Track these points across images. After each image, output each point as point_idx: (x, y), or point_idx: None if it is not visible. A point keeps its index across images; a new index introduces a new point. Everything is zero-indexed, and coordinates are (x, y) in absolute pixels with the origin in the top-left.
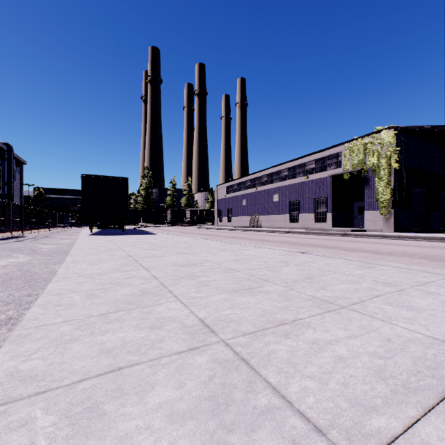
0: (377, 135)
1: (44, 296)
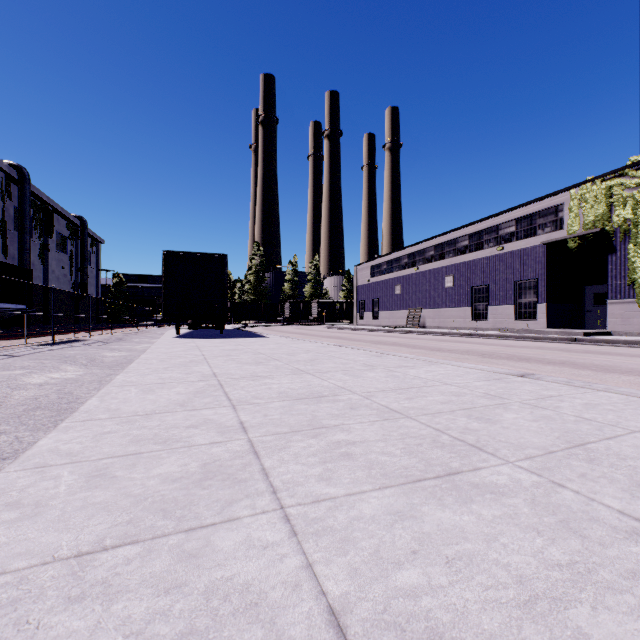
0: (632, 170)
1: (8, 471)
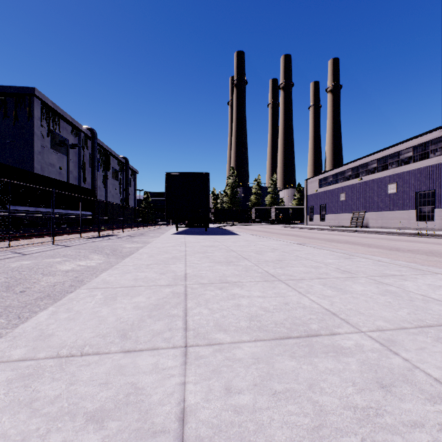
0: None
1: None
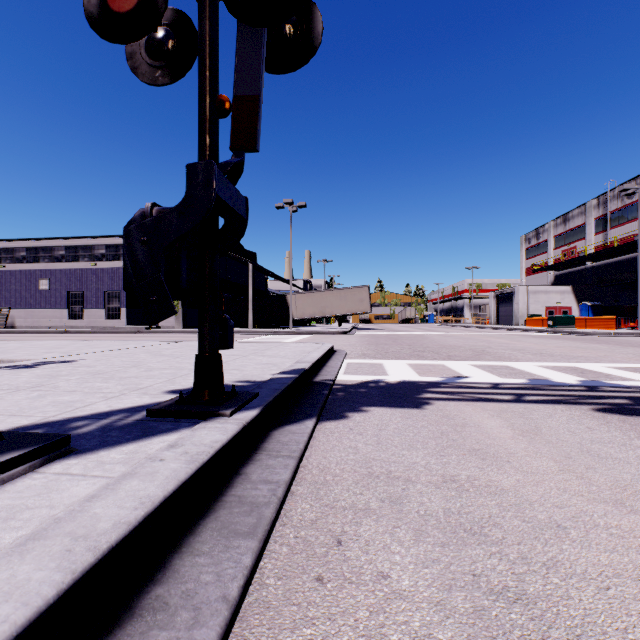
0: None
1: None
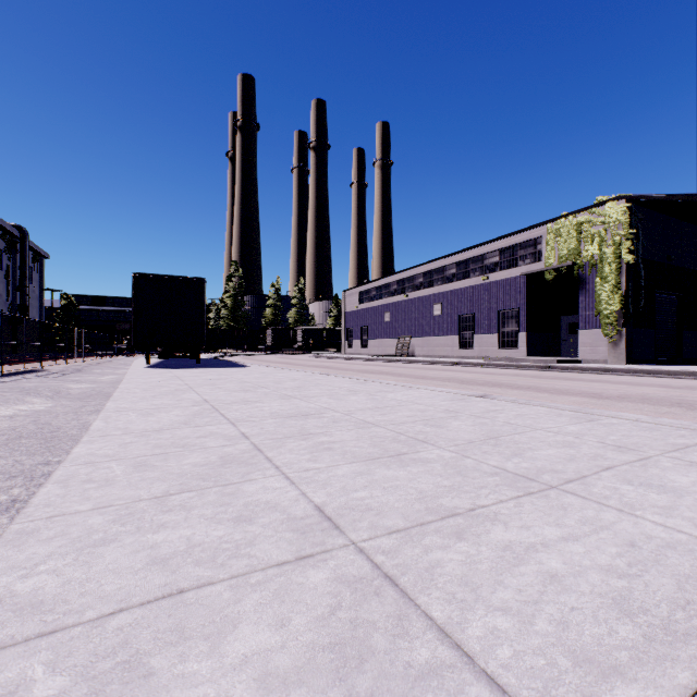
0: (598, 209)
1: (66, 466)
